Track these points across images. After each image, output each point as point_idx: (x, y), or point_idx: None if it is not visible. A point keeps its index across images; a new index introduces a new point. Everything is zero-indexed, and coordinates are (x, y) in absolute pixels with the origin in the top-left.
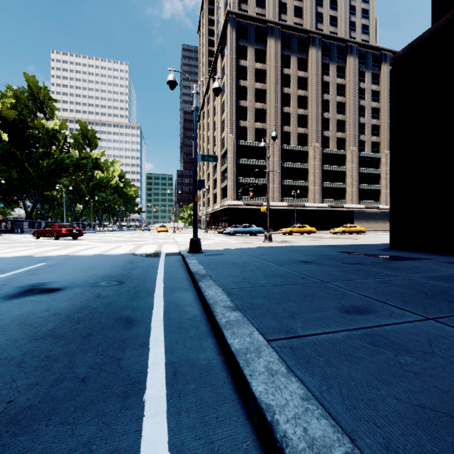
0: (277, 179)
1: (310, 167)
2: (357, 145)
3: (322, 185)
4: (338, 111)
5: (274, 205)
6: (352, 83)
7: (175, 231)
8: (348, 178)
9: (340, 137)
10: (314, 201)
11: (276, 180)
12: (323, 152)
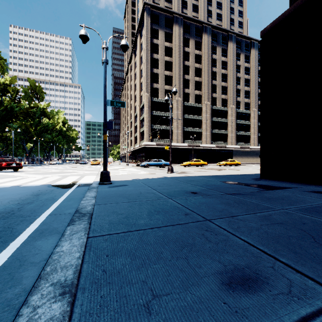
0: (180, 127)
1: (203, 119)
2: (235, 104)
3: (211, 131)
4: (222, 80)
5: (178, 145)
6: (232, 61)
7: None
8: (229, 127)
9: (224, 98)
10: (206, 142)
11: (179, 127)
12: (212, 108)
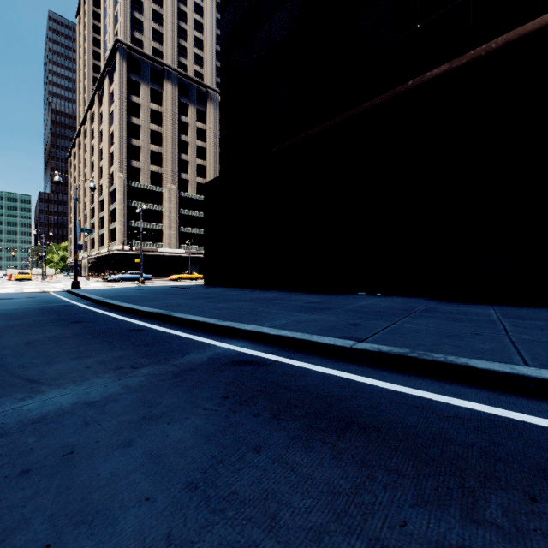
0: (175, 226)
1: None
2: None
3: None
4: None
5: (171, 252)
6: None
7: (45, 279)
8: None
9: None
10: None
11: (173, 227)
12: None
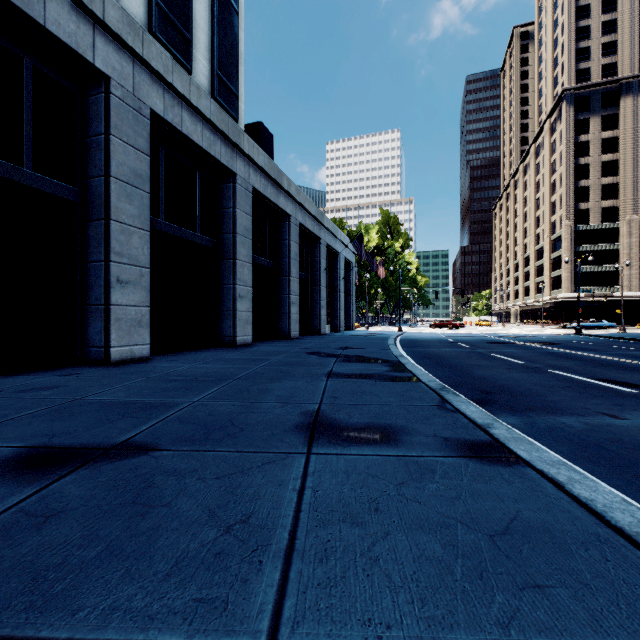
0: (636, 264)
1: None
2: None
3: None
4: None
5: (630, 295)
6: None
7: (504, 325)
8: None
9: None
10: None
11: (634, 265)
12: None
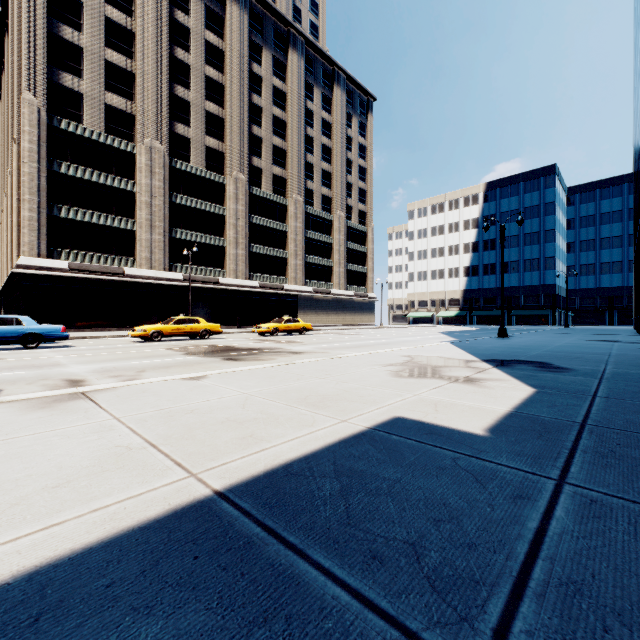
0: (161, 225)
1: (229, 214)
2: (304, 193)
3: (250, 249)
4: (276, 132)
5: (152, 276)
6: (297, 95)
7: None
8: (291, 243)
9: (279, 175)
10: (236, 274)
11: (158, 226)
12: (251, 192)
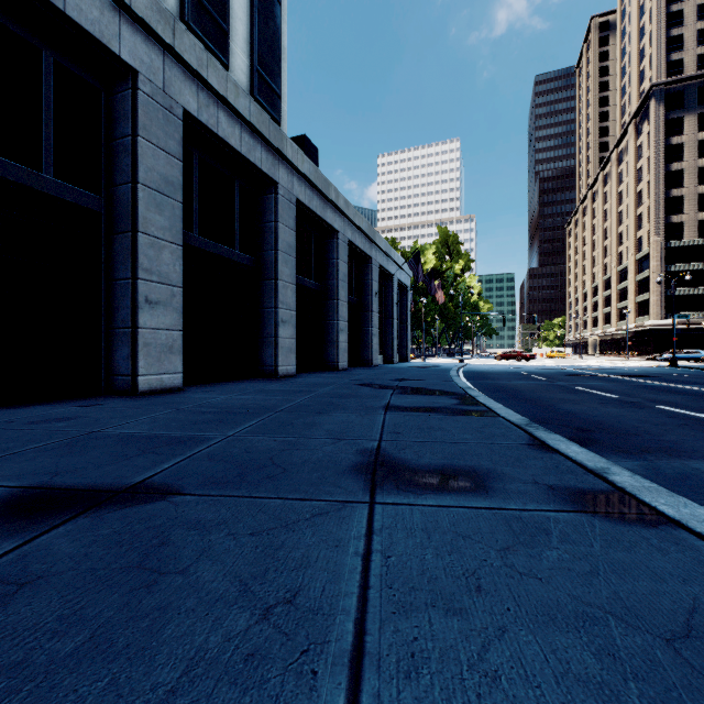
0: None
1: None
2: None
3: None
4: None
5: None
6: None
7: (582, 357)
8: None
9: None
10: None
11: None
12: None
